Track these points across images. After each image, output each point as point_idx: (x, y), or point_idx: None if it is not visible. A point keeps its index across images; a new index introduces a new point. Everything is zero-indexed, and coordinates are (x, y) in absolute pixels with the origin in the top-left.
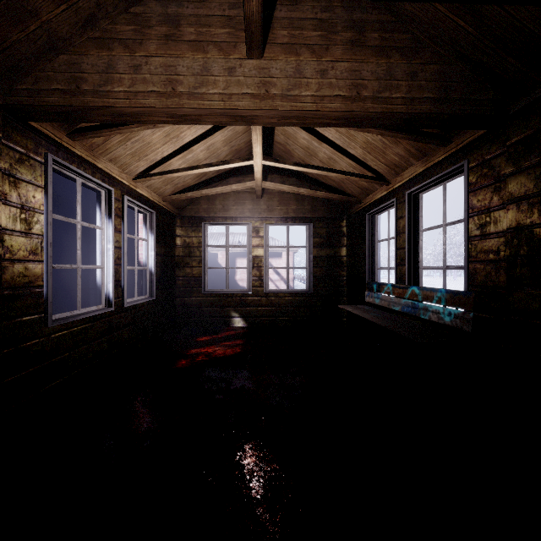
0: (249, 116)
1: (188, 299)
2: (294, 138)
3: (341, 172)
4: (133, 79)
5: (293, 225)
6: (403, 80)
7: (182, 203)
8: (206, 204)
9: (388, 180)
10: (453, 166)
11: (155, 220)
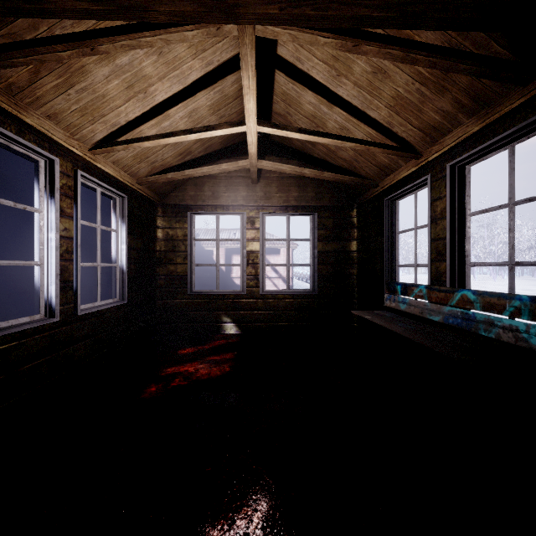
0: None
1: (171, 302)
2: (297, 104)
3: (359, 141)
4: None
5: (295, 215)
6: None
7: (163, 188)
8: (193, 190)
9: (419, 152)
10: None
11: (127, 206)
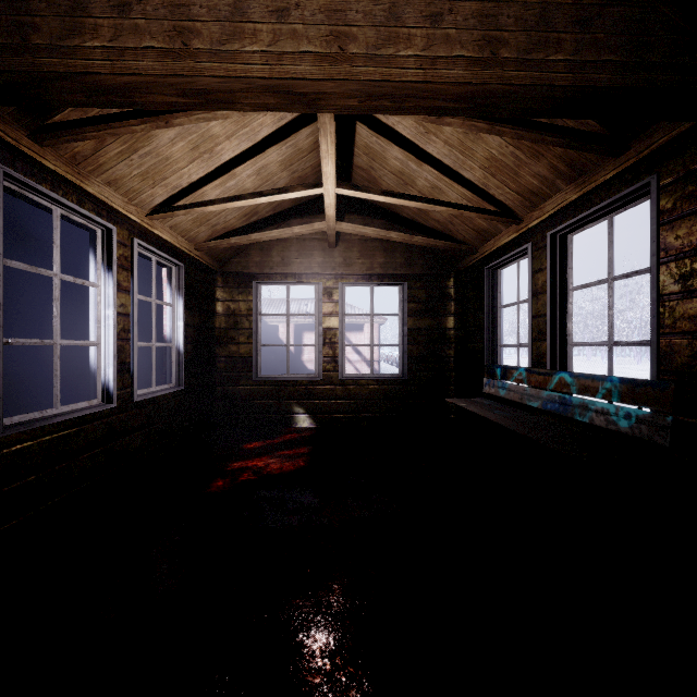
0: (313, 93)
1: (233, 388)
2: (382, 158)
3: (452, 205)
4: (118, 26)
5: (380, 285)
6: (568, 32)
7: (224, 254)
8: (259, 255)
9: (519, 217)
10: (630, 186)
11: (184, 276)
